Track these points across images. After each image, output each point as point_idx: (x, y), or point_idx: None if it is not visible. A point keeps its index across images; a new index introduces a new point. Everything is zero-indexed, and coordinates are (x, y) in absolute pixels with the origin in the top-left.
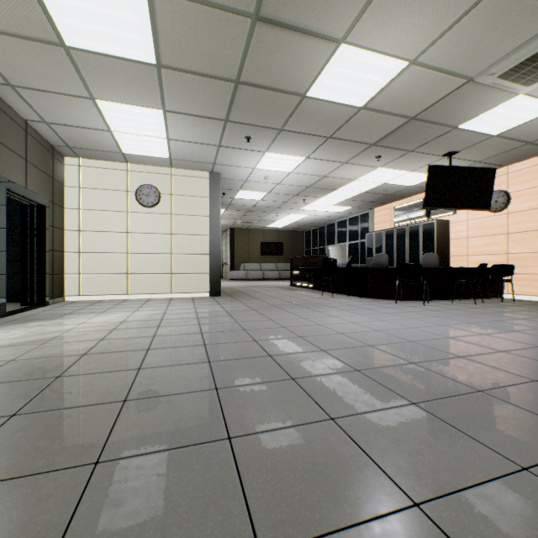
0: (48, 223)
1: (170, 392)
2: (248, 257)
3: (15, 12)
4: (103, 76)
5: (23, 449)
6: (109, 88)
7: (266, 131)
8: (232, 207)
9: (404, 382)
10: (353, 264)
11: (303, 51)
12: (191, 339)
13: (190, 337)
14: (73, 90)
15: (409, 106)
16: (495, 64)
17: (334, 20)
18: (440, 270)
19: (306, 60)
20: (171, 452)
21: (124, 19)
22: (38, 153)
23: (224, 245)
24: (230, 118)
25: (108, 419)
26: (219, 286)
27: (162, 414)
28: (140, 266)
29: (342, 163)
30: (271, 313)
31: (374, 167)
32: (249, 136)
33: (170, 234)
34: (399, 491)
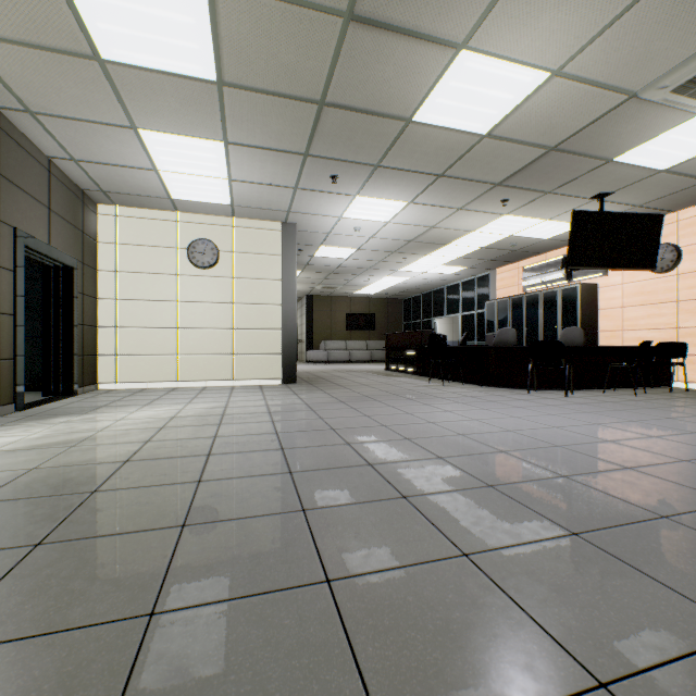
0: (76, 289)
1: (242, 514)
2: (330, 333)
3: (37, 15)
4: (148, 99)
5: (52, 592)
6: (156, 114)
7: (358, 168)
8: (310, 268)
9: (557, 504)
10: (468, 342)
11: (409, 61)
12: (263, 441)
13: (262, 438)
14: (109, 117)
15: (549, 132)
16: (668, 73)
17: (452, 18)
18: (586, 350)
19: (413, 72)
20: (251, 600)
21: (177, 22)
22: (64, 199)
23: (298, 318)
24: (311, 152)
25: (163, 551)
26: (295, 370)
27: (234, 546)
28: (194, 344)
29: (456, 209)
30: (364, 407)
31: (498, 214)
32: (335, 175)
33: (231, 303)
34: (575, 664)
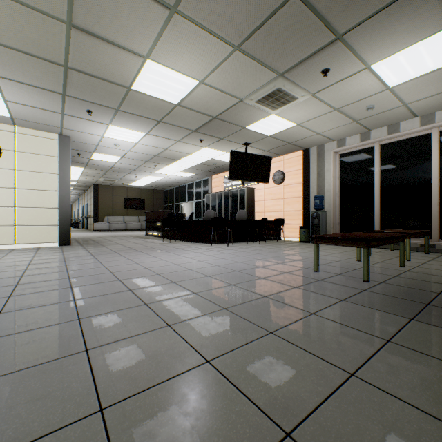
0: None
1: None
2: (112, 211)
3: None
4: None
5: None
6: None
7: (105, 109)
8: (91, 166)
9: (154, 294)
10: (198, 217)
11: (118, 57)
12: (6, 281)
13: (6, 280)
14: None
15: (210, 109)
16: (252, 94)
17: (136, 43)
18: (242, 222)
19: (123, 63)
20: None
21: None
22: None
23: (89, 200)
24: (68, 93)
25: None
26: (69, 236)
27: None
28: None
29: (176, 141)
30: (104, 257)
31: (201, 147)
32: (90, 110)
33: (13, 188)
34: (84, 346)
